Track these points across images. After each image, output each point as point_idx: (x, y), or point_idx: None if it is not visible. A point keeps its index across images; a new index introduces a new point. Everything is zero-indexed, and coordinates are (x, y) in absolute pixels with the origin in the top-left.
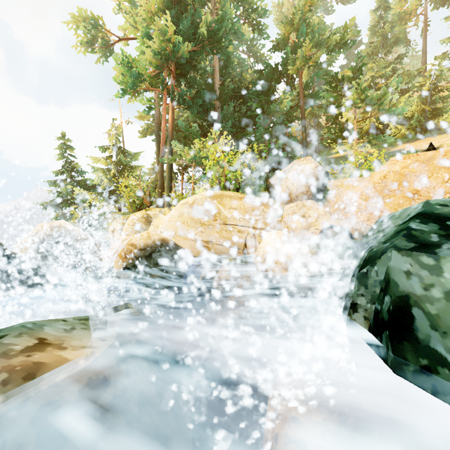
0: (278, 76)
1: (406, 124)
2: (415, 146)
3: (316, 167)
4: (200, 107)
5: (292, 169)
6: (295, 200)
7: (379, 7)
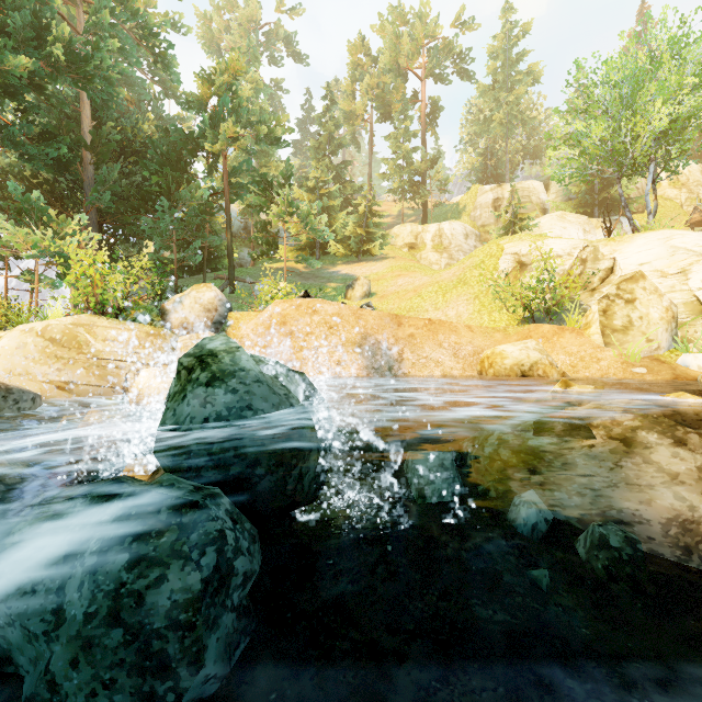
0: (193, 146)
1: (347, 242)
2: (351, 270)
3: (216, 297)
4: (51, 158)
5: (190, 296)
6: (193, 331)
7: (326, 96)
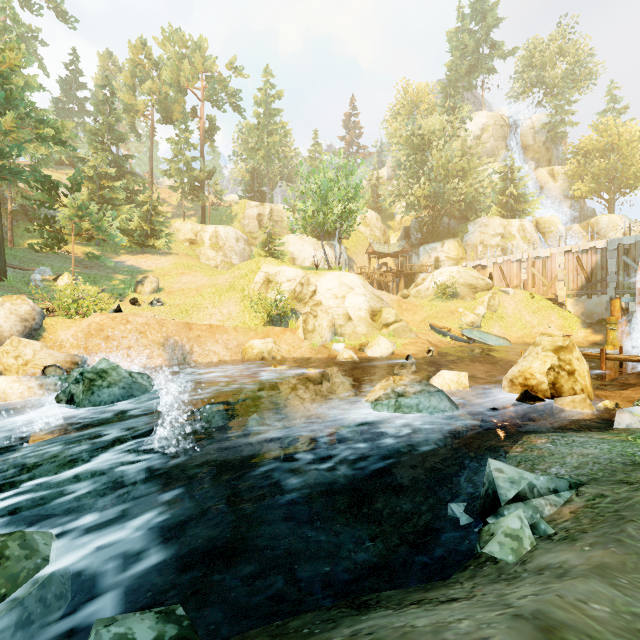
0: None
1: (130, 233)
2: (137, 262)
3: (32, 308)
4: None
5: (5, 307)
6: (9, 337)
7: (105, 86)
